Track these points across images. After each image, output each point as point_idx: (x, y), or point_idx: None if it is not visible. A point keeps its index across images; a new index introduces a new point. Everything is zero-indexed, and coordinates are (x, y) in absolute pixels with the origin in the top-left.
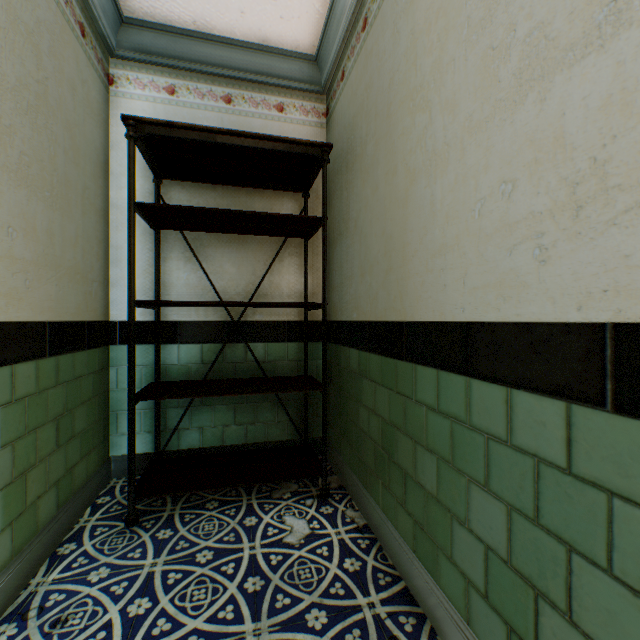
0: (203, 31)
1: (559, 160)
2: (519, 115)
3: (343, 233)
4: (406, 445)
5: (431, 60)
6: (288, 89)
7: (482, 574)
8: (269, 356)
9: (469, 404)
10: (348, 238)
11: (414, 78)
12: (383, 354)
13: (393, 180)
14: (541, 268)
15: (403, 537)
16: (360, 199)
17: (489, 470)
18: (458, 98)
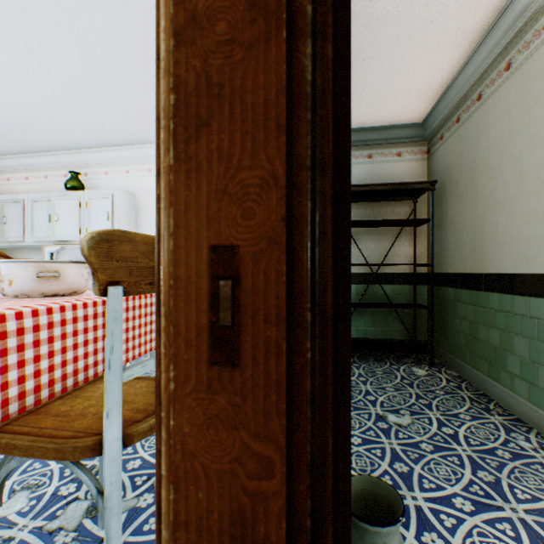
0: (359, 127)
1: (542, 221)
2: (530, 201)
3: (441, 224)
4: (483, 329)
5: (496, 161)
6: (403, 143)
7: (517, 369)
8: (392, 292)
9: (512, 305)
10: (445, 228)
11: (487, 164)
12: (469, 289)
13: (475, 206)
14: (537, 255)
15: (481, 372)
16: (454, 209)
17: (520, 328)
18: (508, 184)
